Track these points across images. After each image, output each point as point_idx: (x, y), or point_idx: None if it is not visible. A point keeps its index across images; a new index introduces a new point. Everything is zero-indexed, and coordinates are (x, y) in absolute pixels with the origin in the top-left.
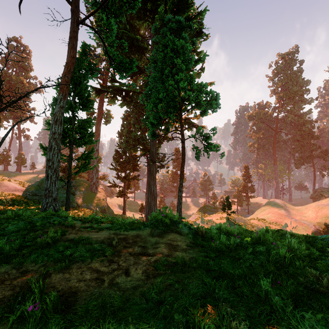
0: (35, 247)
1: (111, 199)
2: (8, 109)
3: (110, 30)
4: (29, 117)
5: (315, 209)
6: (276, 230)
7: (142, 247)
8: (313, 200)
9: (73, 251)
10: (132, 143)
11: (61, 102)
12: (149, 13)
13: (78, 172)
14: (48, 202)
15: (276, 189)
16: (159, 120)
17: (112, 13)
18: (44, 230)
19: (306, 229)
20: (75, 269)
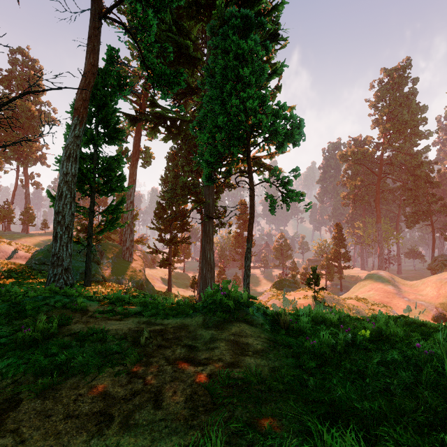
0: (11, 346)
1: (152, 270)
2: (11, 146)
3: (148, 26)
4: (17, 142)
5: (436, 285)
6: (395, 316)
7: (189, 347)
8: (431, 272)
9: (73, 353)
10: (180, 193)
11: (76, 129)
12: (204, 9)
13: (103, 231)
14: (56, 274)
15: (380, 257)
16: (218, 157)
17: (151, 6)
18: (38, 316)
19: (423, 313)
20: (67, 391)
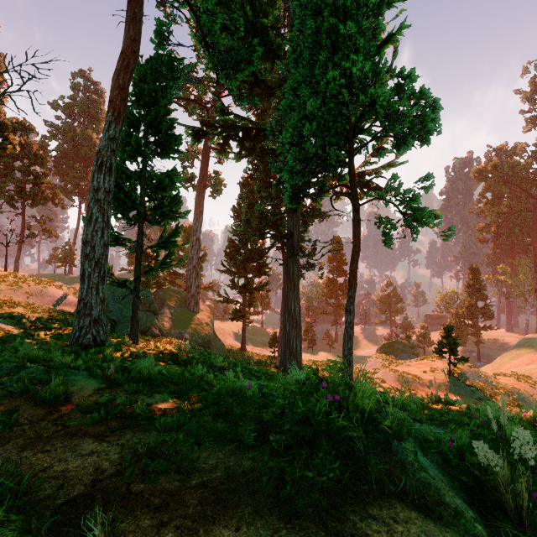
0: None
1: (224, 323)
2: (73, 180)
3: None
4: None
5: None
6: None
7: None
8: None
9: None
10: (256, 225)
11: (110, 128)
12: None
13: (151, 271)
14: (82, 327)
15: None
16: (306, 164)
17: None
18: None
19: None
20: None
